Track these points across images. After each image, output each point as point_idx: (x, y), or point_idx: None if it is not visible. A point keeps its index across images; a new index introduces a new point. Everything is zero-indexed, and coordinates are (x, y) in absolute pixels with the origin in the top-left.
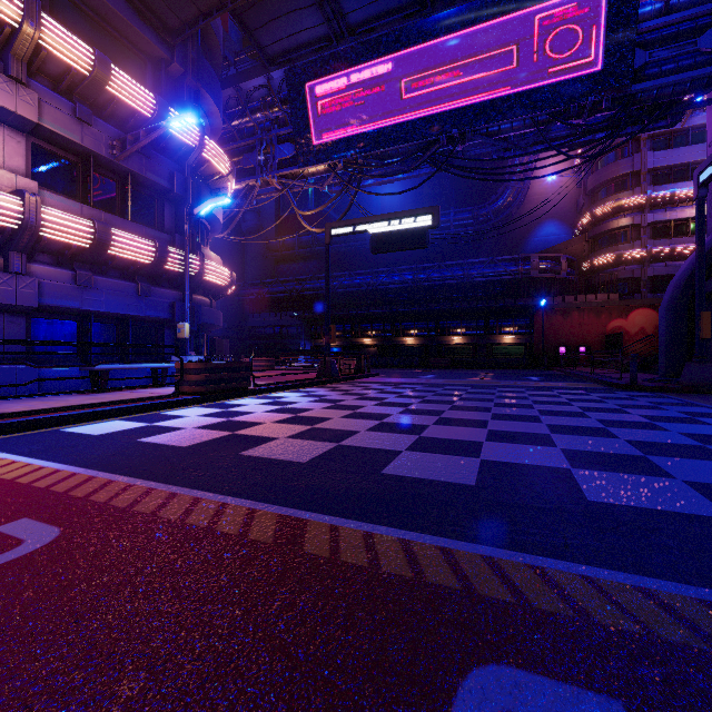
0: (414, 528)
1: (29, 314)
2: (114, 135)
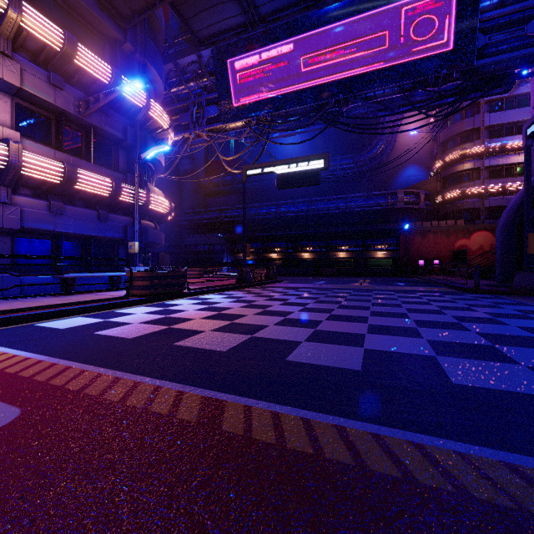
0: (313, 408)
1: (14, 234)
2: (80, 97)
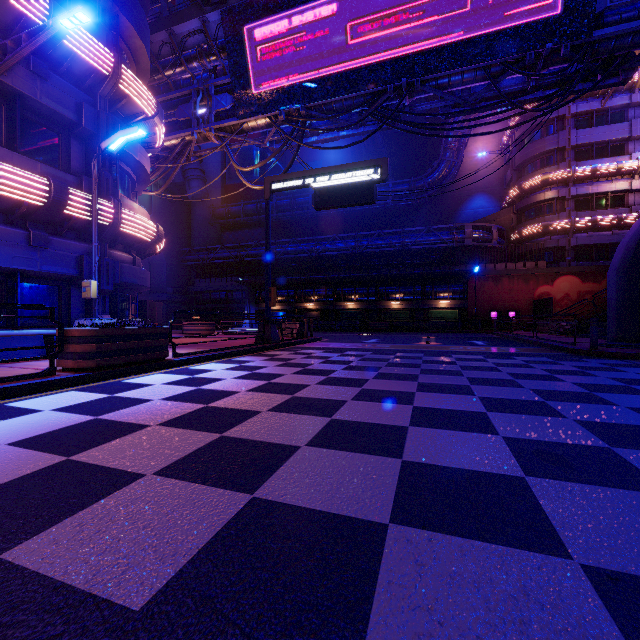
0: None
1: None
2: None
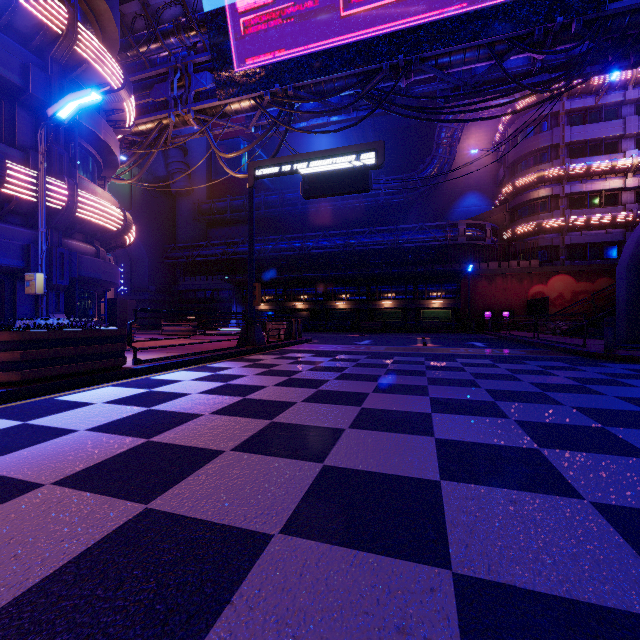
0: None
1: None
2: None
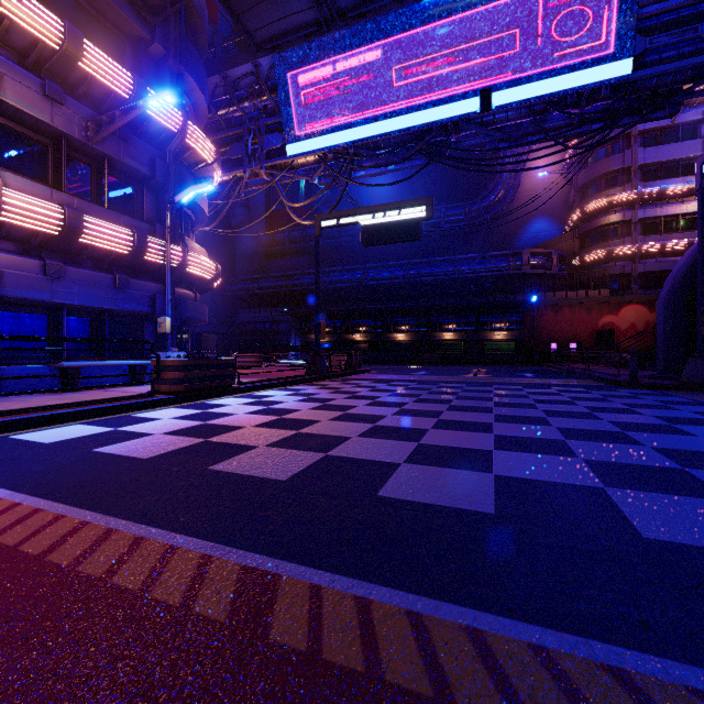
0: (426, 591)
1: None
2: (88, 116)
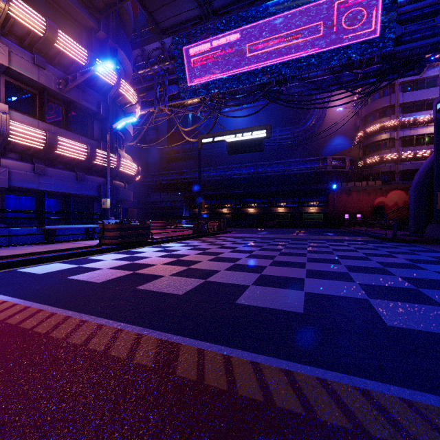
0: (262, 352)
1: (3, 192)
2: (60, 76)
